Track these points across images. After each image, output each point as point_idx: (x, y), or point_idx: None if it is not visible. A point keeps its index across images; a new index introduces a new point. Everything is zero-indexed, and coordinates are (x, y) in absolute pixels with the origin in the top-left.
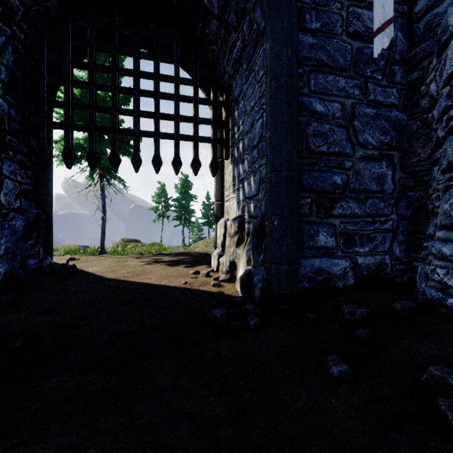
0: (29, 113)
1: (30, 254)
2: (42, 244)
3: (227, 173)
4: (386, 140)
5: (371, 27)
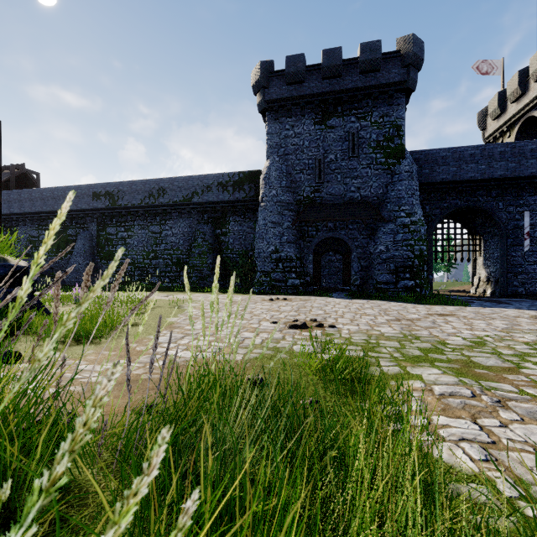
0: None
1: None
2: None
3: (479, 260)
4: (536, 260)
5: (530, 233)
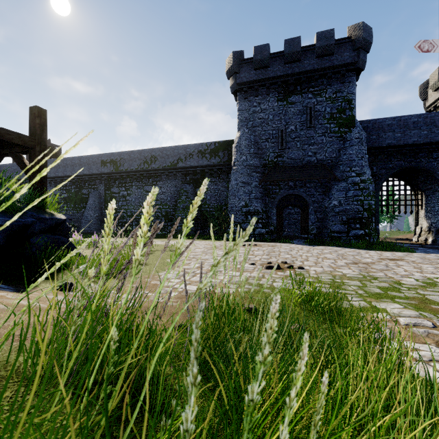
0: None
1: None
2: None
3: (421, 213)
4: None
5: None
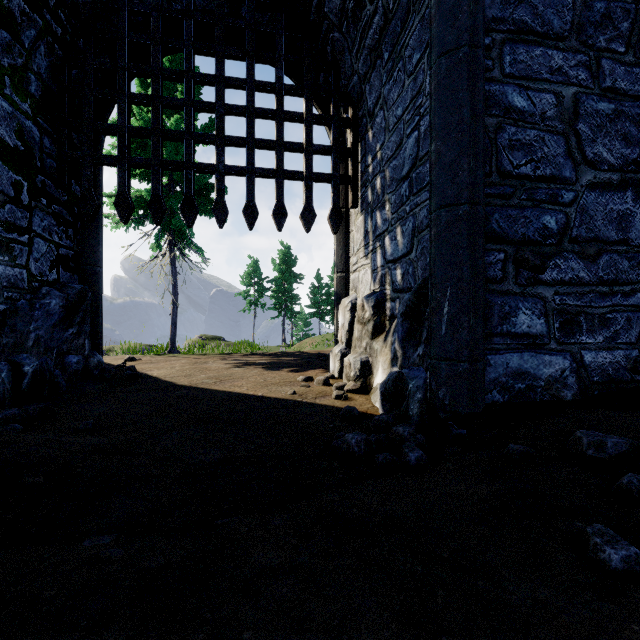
0: (69, 144)
1: (70, 348)
2: (87, 334)
3: (355, 228)
4: (632, 155)
5: None
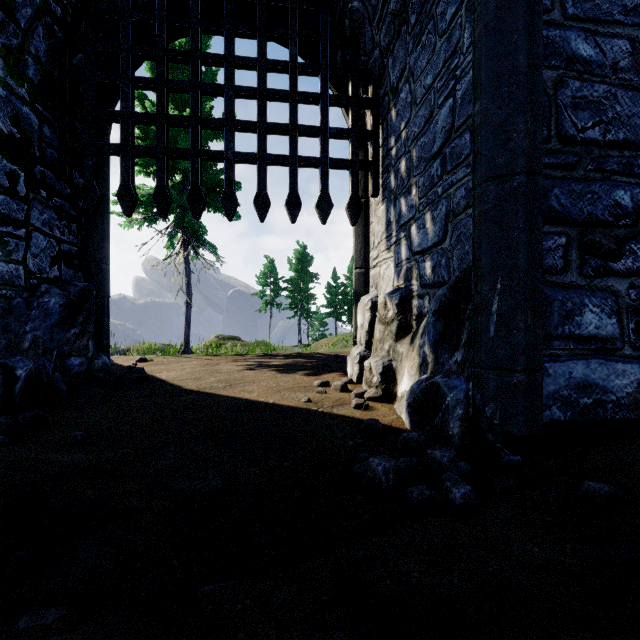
0: (70, 132)
1: (72, 349)
2: (92, 335)
3: (375, 220)
4: None
5: None
